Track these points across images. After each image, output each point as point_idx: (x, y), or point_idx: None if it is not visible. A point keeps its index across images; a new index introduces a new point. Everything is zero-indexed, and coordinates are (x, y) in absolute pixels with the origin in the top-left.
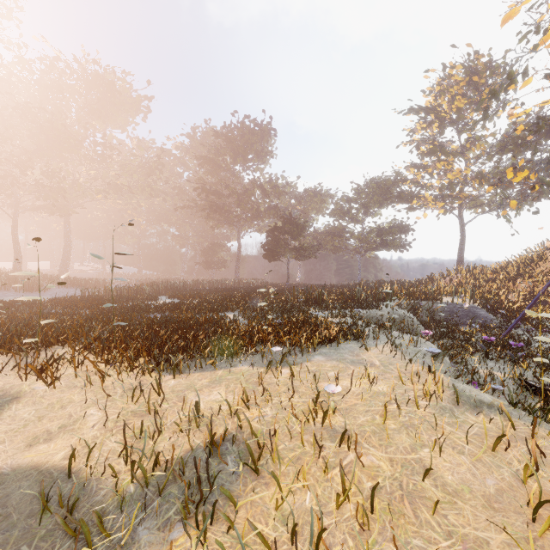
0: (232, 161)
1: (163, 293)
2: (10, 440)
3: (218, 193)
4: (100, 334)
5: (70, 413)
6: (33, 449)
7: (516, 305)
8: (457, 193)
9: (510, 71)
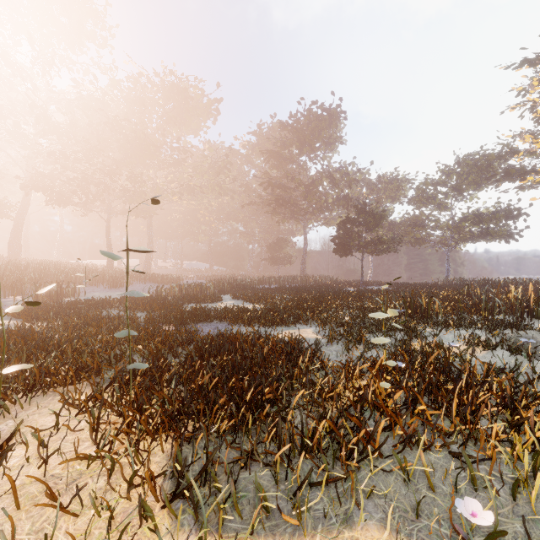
0: (298, 152)
1: (229, 291)
2: None
3: (284, 186)
4: (114, 377)
5: None
6: None
7: None
8: None
9: None
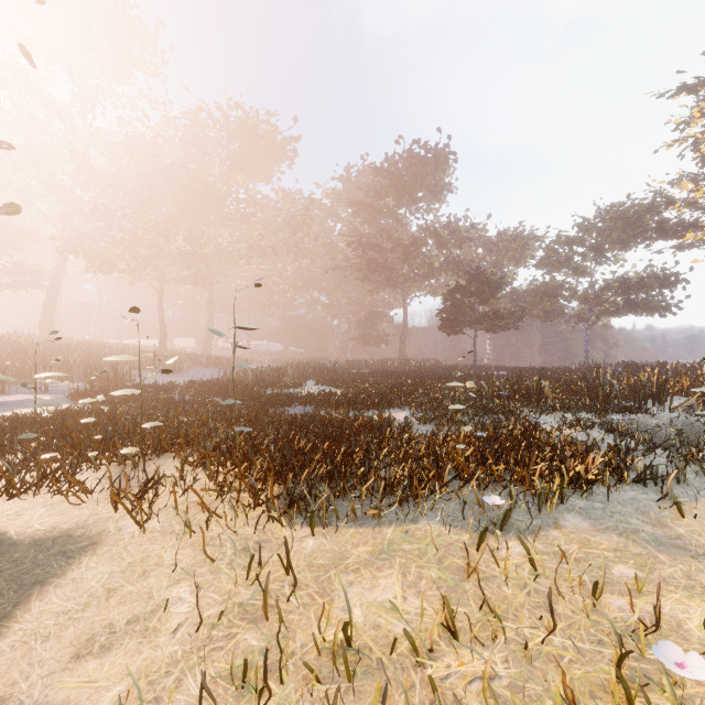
0: (396, 204)
1: (310, 377)
2: (57, 636)
3: (378, 247)
4: (219, 442)
5: (151, 590)
6: (79, 666)
7: None
8: None
9: None
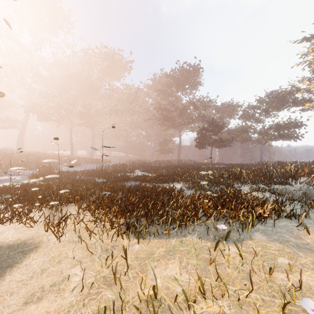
0: (176, 90)
1: (138, 168)
2: (17, 292)
3: (168, 110)
4: (96, 198)
5: (62, 270)
6: (27, 308)
7: None
8: None
9: None
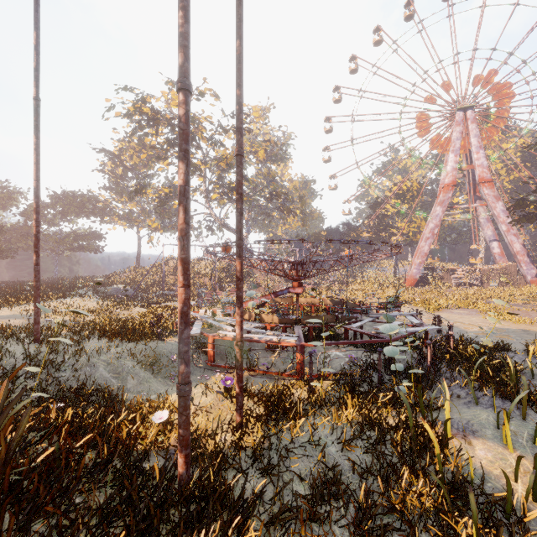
0: None
1: None
2: None
3: None
4: None
5: None
6: None
7: (144, 286)
8: (134, 219)
9: (144, 181)
